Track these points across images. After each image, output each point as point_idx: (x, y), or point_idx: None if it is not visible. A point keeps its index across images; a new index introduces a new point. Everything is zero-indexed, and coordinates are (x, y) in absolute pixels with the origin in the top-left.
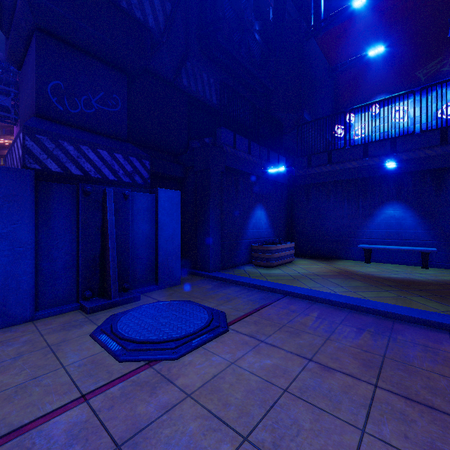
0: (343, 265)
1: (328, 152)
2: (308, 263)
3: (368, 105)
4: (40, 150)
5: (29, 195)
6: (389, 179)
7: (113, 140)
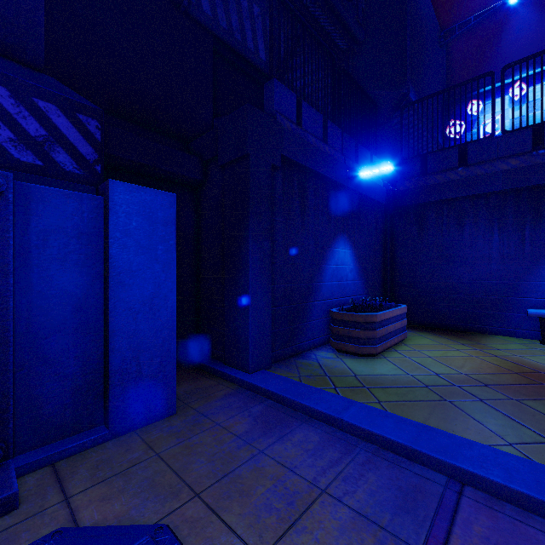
0: (507, 350)
1: (458, 147)
2: (434, 343)
3: (543, 53)
4: None
5: None
6: None
7: None
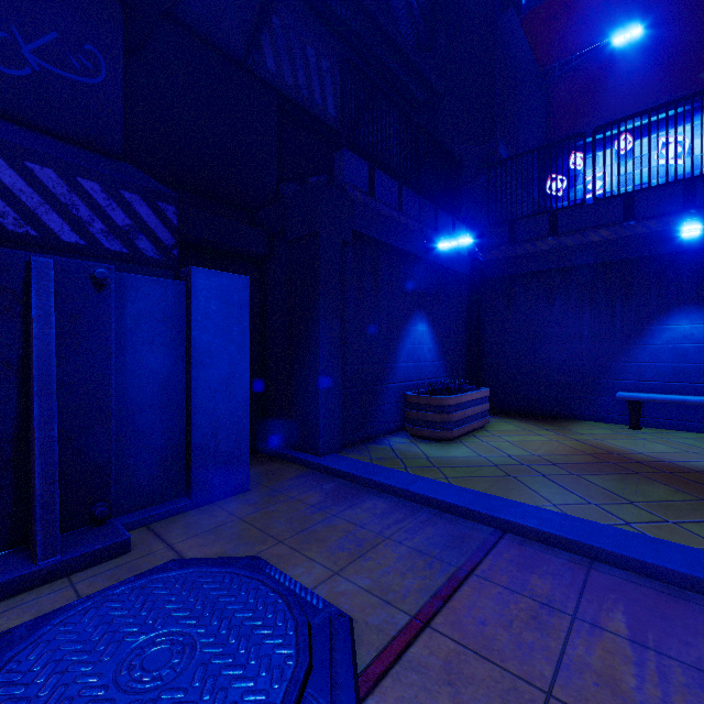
0: (591, 435)
1: (549, 214)
2: (517, 429)
3: (634, 117)
4: None
5: None
6: (680, 262)
7: (82, 150)
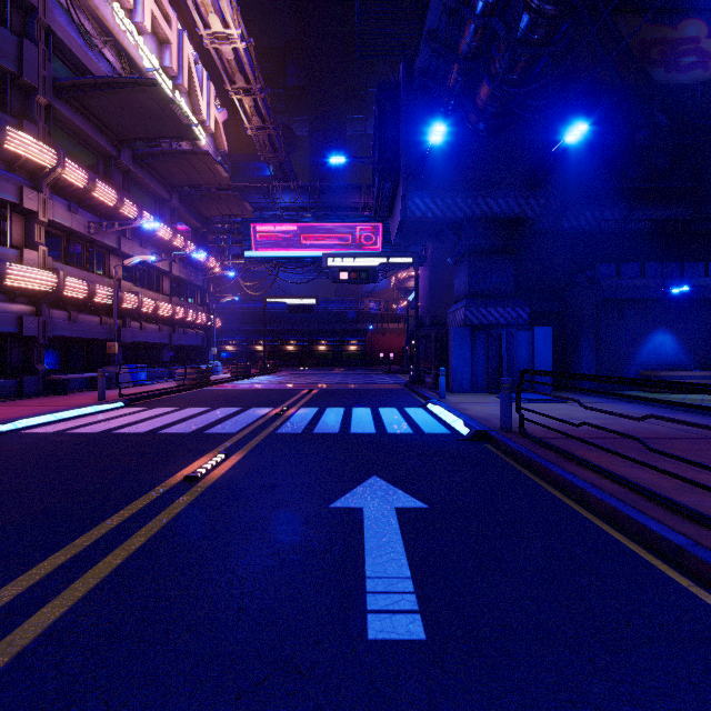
0: None
1: None
2: None
3: None
4: (471, 315)
5: (469, 338)
6: None
7: (505, 299)
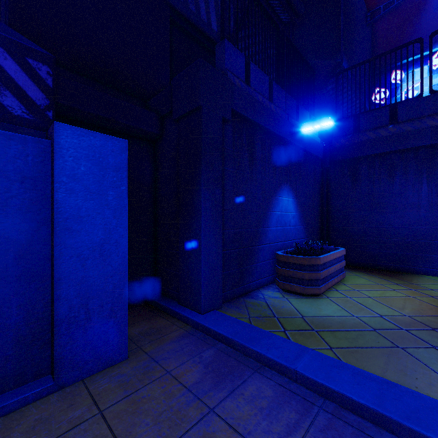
0: None
1: (389, 107)
2: (370, 283)
3: None
4: None
5: None
6: None
7: None
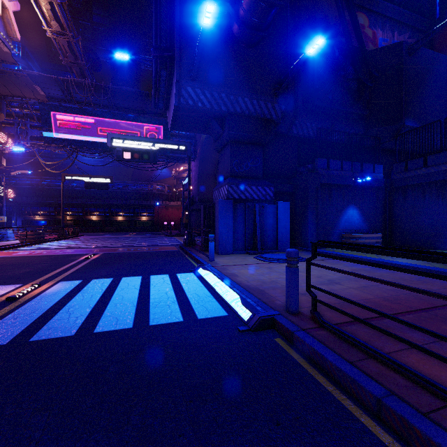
0: None
1: (423, 157)
2: None
3: None
4: (232, 191)
5: (231, 209)
6: None
7: (257, 180)
